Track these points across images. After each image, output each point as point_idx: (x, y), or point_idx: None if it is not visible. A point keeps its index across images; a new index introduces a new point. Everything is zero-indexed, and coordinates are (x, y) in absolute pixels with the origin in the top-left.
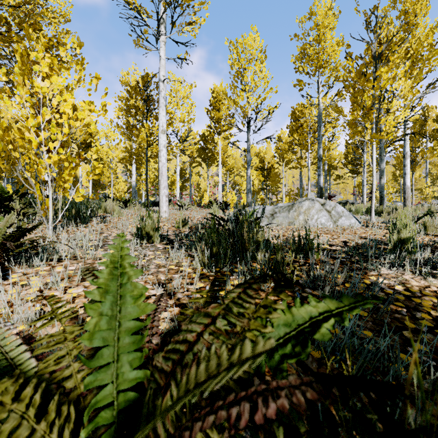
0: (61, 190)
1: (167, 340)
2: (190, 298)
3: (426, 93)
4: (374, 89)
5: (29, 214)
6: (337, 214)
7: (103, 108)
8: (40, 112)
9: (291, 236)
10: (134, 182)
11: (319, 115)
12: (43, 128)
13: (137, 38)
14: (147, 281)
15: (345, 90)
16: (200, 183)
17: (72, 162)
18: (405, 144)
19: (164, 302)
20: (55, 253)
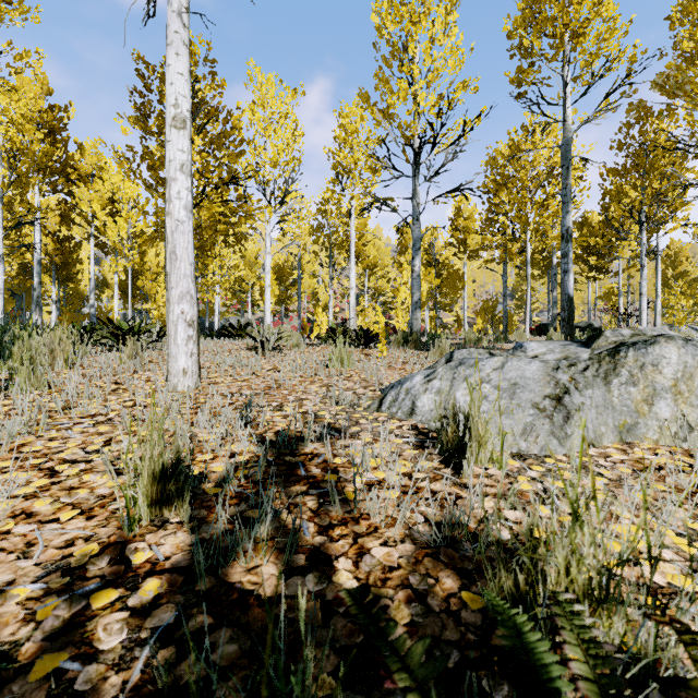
0: None
1: None
2: None
3: None
4: None
5: None
6: None
7: None
8: None
9: None
10: None
11: (565, 143)
12: None
13: None
14: None
15: None
16: (319, 292)
17: None
18: None
19: None
20: None
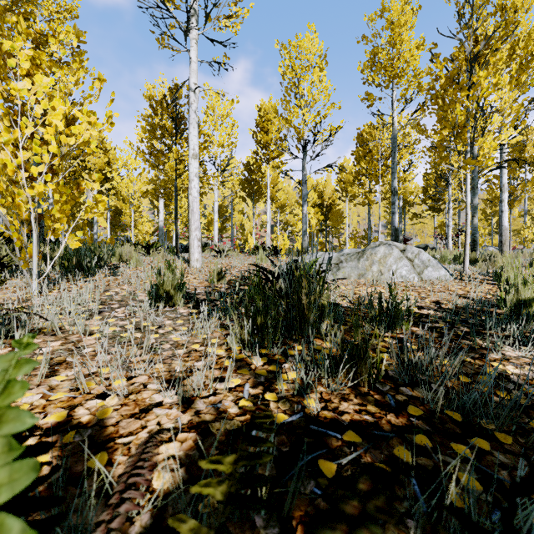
0: (49, 232)
1: (164, 518)
2: (218, 408)
3: (528, 109)
4: (470, 100)
5: (12, 264)
6: (422, 263)
7: (108, 120)
8: (18, 124)
9: (368, 297)
10: (161, 222)
11: (393, 137)
12: (24, 146)
13: (162, 36)
14: (153, 375)
15: (432, 102)
16: (245, 223)
17: (65, 194)
18: (502, 173)
19: (142, 476)
20: (20, 327)
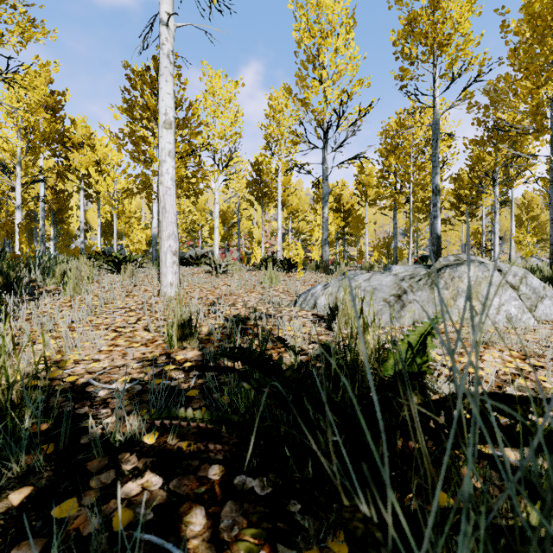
0: None
1: None
2: None
3: None
4: None
5: None
6: (533, 293)
7: None
8: None
9: None
10: (155, 229)
11: (434, 123)
12: None
13: None
14: None
15: (533, 40)
16: (253, 231)
17: None
18: None
19: None
20: None
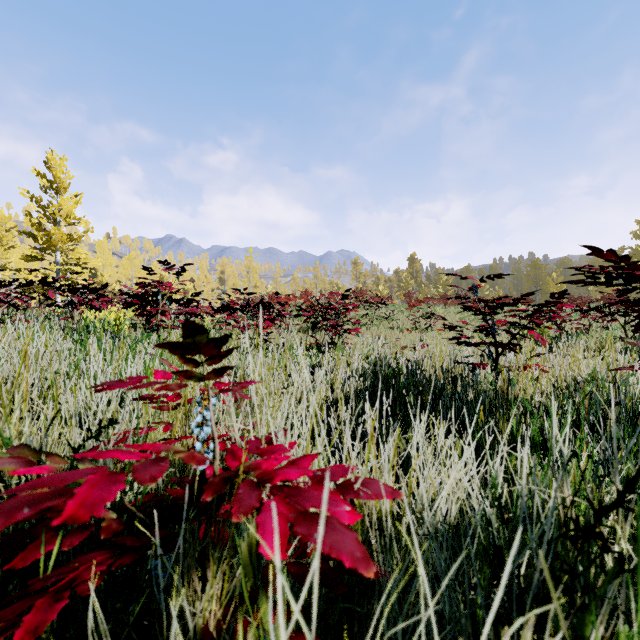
0: None
1: None
2: None
3: None
4: None
5: None
6: None
7: None
8: None
9: None
10: None
11: None
12: None
13: None
14: None
15: None
16: None
17: None
18: None
19: None
20: None
